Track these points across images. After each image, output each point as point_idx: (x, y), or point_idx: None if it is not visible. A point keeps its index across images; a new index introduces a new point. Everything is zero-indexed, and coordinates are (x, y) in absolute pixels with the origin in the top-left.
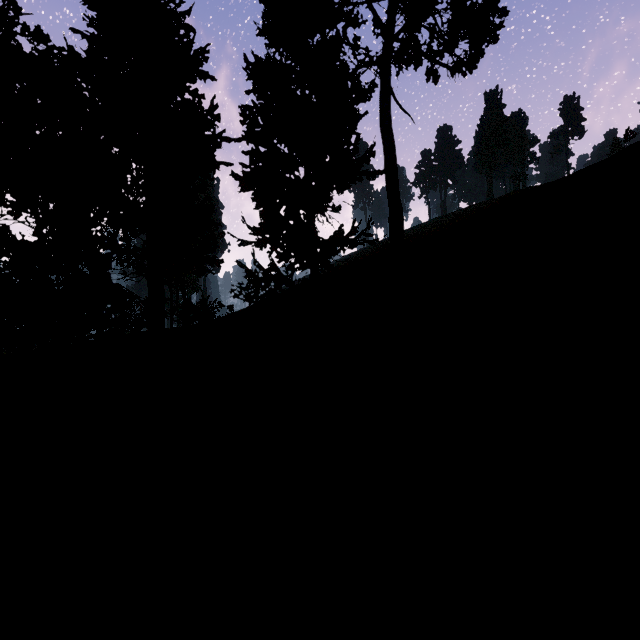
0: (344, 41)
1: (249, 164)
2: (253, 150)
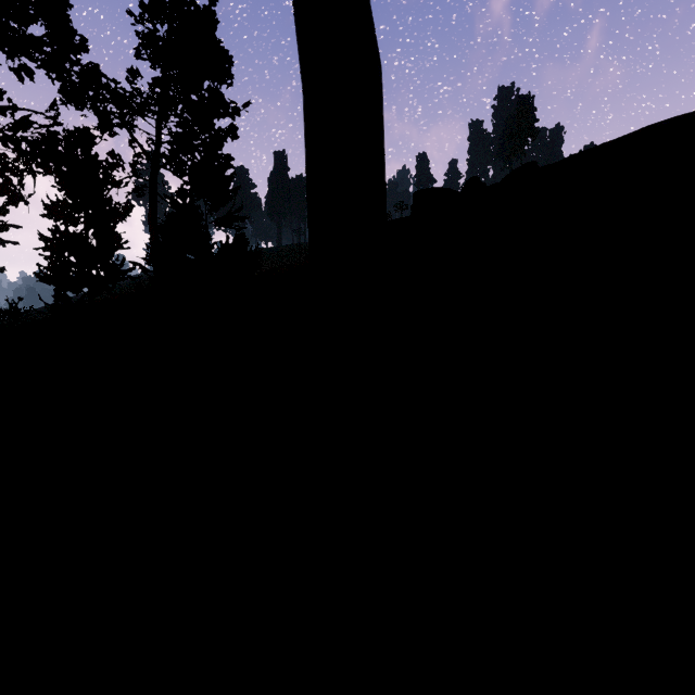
0: (120, 159)
1: (48, 269)
2: (52, 263)
